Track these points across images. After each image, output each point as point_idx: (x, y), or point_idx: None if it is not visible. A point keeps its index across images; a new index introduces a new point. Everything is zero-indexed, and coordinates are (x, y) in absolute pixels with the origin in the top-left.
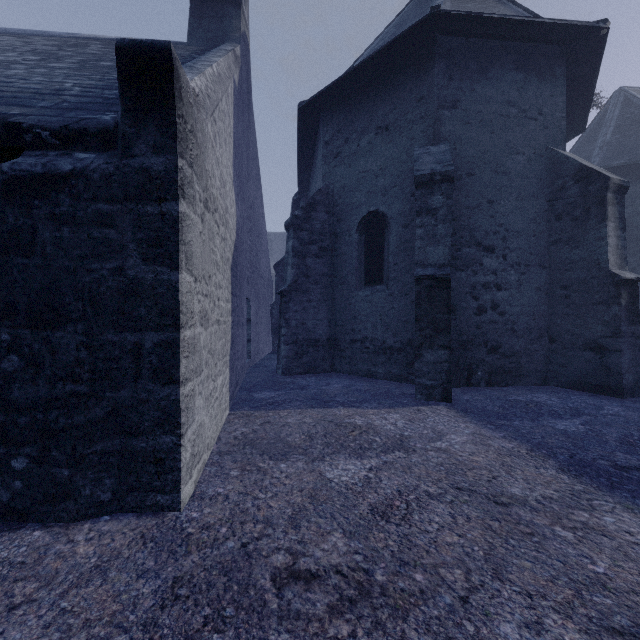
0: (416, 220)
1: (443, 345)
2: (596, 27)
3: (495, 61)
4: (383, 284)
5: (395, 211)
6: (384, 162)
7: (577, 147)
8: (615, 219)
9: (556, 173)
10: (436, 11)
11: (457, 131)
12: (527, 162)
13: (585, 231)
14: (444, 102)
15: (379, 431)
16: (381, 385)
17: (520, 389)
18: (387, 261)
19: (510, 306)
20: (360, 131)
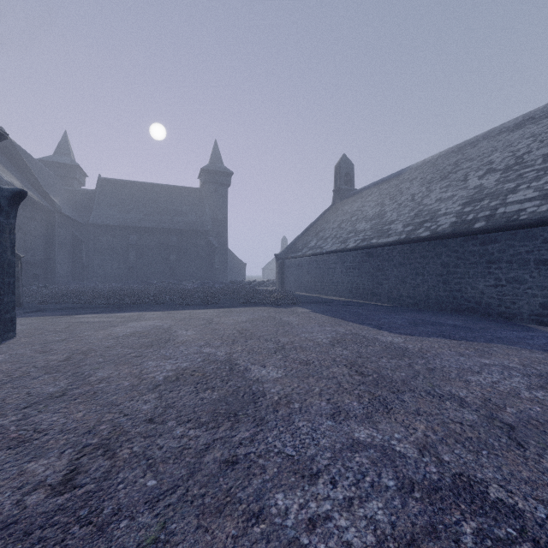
0: None
1: None
2: (5, 135)
3: None
4: None
5: None
6: None
7: None
8: None
9: None
10: None
11: None
12: None
13: None
14: None
15: None
16: None
17: None
18: None
19: None
20: None
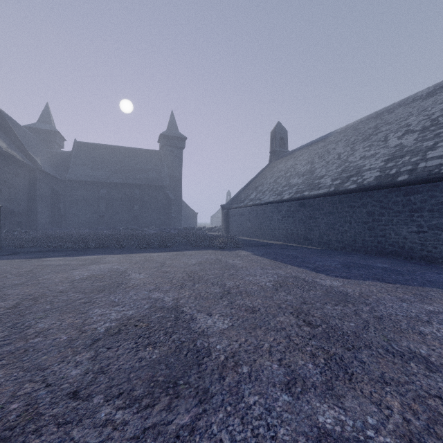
0: None
1: None
2: None
3: None
4: None
5: None
6: None
7: None
8: None
9: None
10: None
11: None
12: None
13: None
14: None
15: None
16: None
17: None
18: None
19: None
20: None
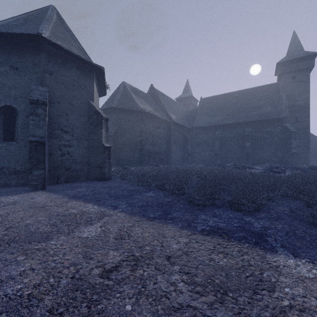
0: (30, 117)
1: (42, 168)
2: (101, 68)
3: (69, 63)
4: (15, 141)
5: (22, 108)
6: (15, 84)
7: (111, 97)
8: (105, 128)
9: (90, 110)
10: (40, 35)
11: (52, 84)
12: (81, 103)
13: (97, 130)
14: (46, 70)
15: (4, 202)
16: (12, 188)
17: (77, 182)
18: (17, 131)
19: (75, 153)
20: (0, 63)
